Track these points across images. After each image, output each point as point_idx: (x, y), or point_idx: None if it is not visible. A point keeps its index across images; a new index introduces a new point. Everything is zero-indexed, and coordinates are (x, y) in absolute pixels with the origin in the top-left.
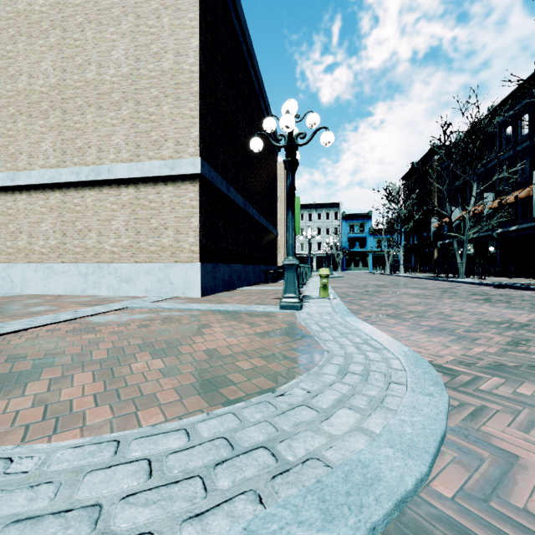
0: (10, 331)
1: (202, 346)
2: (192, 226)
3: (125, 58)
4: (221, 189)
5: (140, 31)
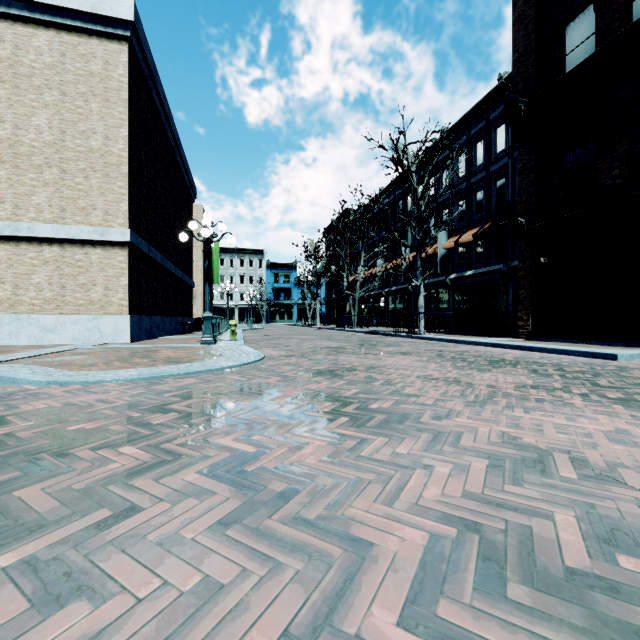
0: (27, 356)
1: (162, 356)
2: (122, 285)
3: (49, 127)
4: (145, 251)
5: (66, 107)
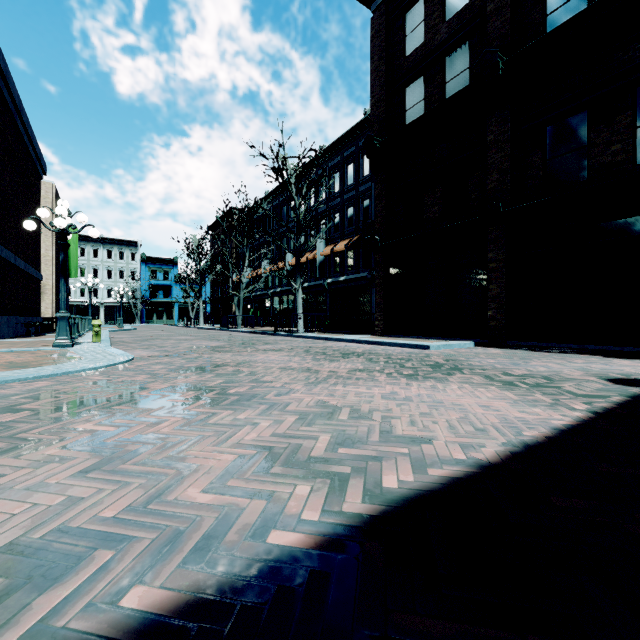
0: None
1: (1, 362)
2: None
3: None
4: None
5: None
